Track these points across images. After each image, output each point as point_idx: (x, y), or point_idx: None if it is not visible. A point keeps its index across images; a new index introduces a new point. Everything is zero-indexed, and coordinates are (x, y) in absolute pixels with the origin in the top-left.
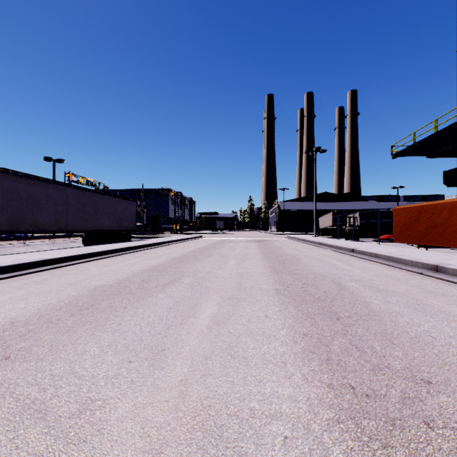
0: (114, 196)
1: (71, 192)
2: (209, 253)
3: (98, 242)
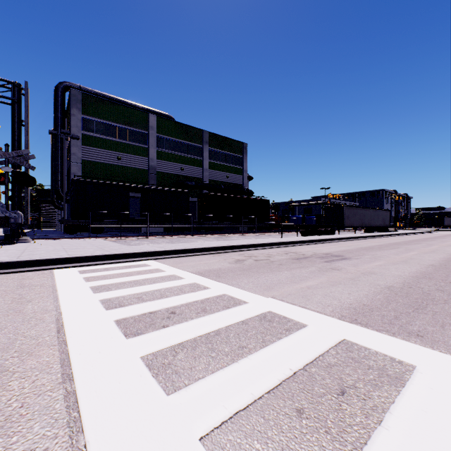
0: (382, 210)
1: (371, 211)
2: (450, 236)
3: (370, 232)
